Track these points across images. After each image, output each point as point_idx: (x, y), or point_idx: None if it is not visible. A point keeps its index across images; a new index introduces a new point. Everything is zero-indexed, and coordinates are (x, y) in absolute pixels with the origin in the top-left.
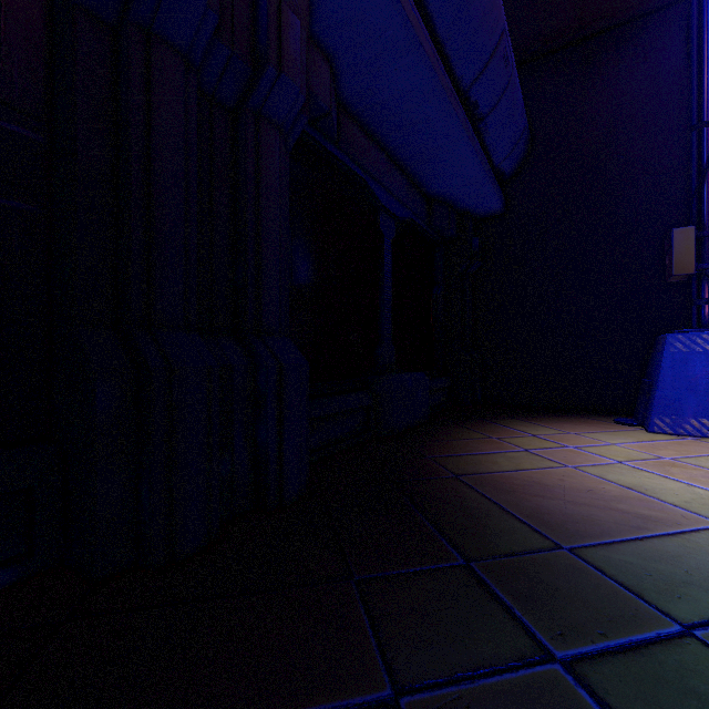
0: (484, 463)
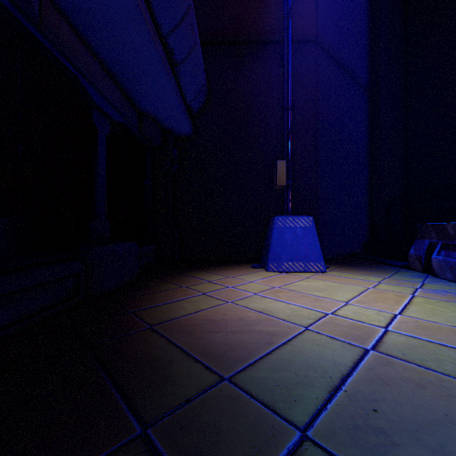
0: (175, 310)
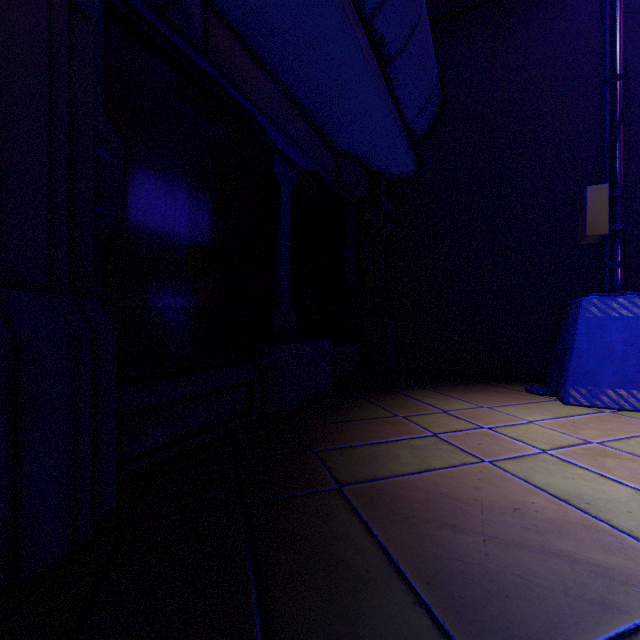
0: (382, 460)
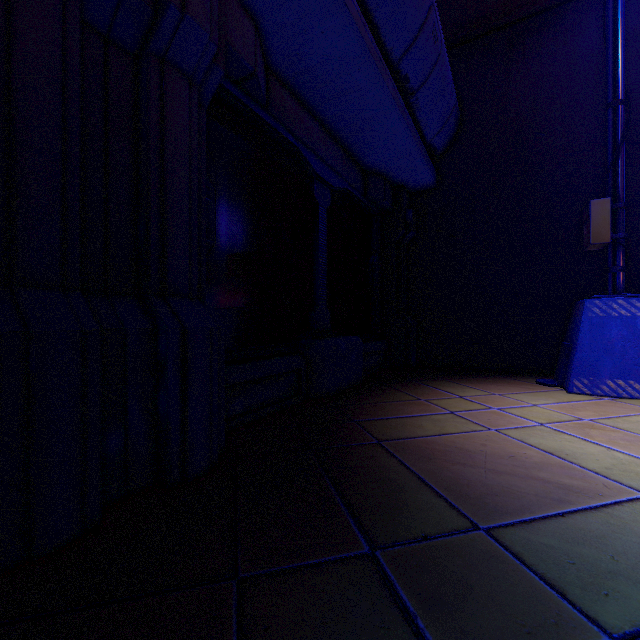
0: (409, 427)
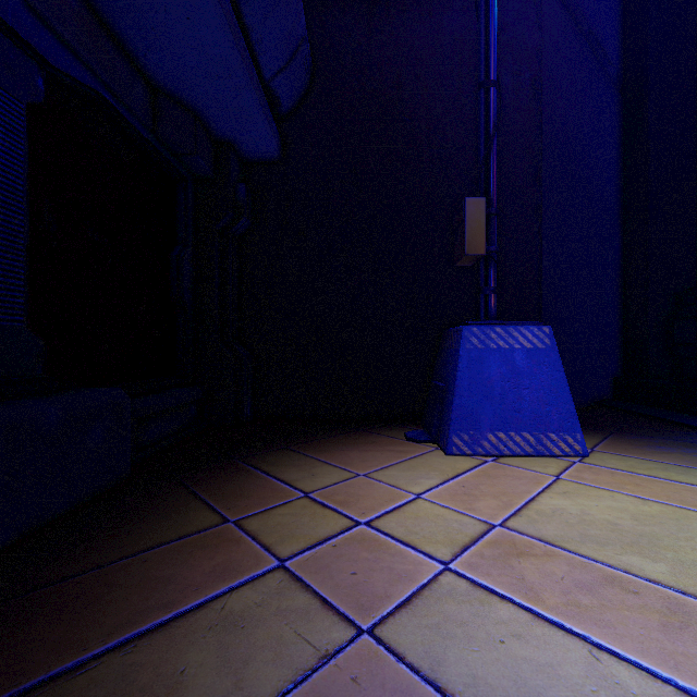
0: None
